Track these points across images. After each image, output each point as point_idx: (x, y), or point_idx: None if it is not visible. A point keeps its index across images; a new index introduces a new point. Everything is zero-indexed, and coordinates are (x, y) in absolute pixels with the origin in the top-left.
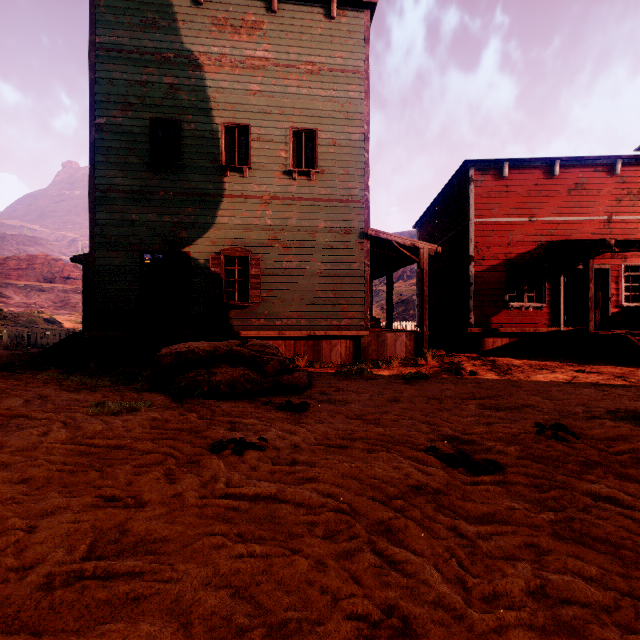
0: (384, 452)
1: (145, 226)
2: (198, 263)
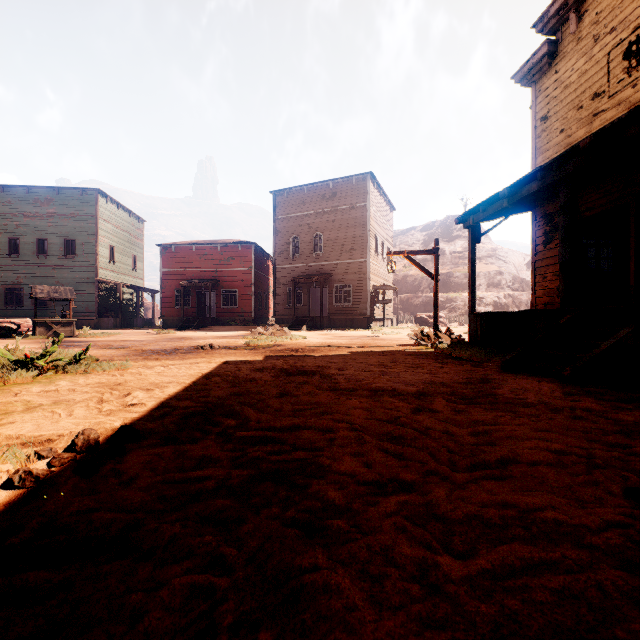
0: None
1: (7, 278)
2: (28, 291)
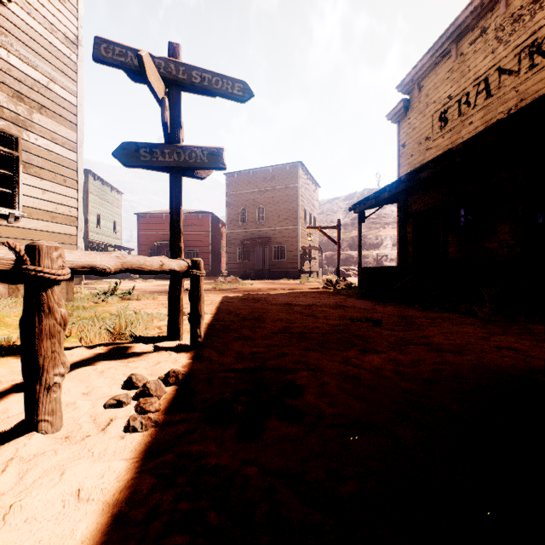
0: None
1: None
2: None
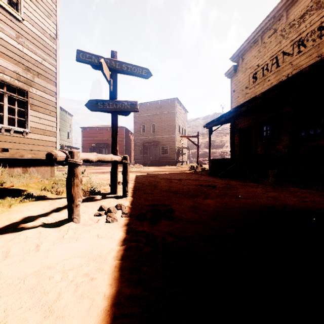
0: None
1: None
2: None
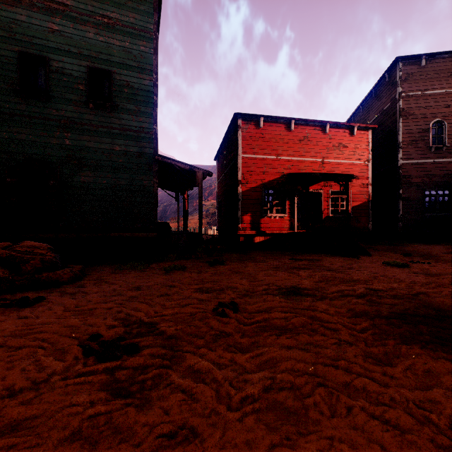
0: (28, 348)
1: None
2: None
